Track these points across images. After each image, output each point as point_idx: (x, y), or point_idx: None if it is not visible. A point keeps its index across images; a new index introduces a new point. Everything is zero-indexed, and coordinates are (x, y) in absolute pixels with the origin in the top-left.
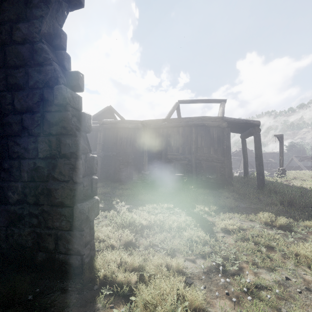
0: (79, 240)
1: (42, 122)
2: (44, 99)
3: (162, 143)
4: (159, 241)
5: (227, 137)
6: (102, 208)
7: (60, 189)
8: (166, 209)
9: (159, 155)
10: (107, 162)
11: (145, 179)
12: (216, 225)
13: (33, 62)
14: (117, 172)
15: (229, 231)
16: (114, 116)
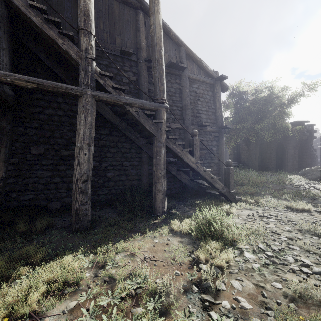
0: None
1: (310, 157)
2: (310, 154)
3: None
4: None
5: None
6: None
7: (313, 166)
8: None
9: None
10: None
11: None
12: None
13: (308, 149)
14: None
15: None
16: None
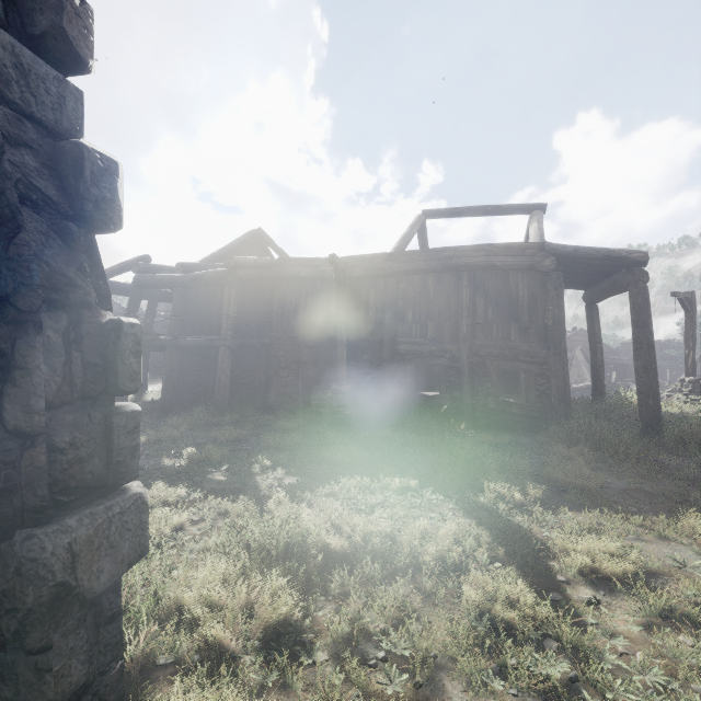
0: (28, 694)
1: None
2: None
3: (384, 314)
4: (382, 617)
5: (557, 295)
6: (221, 486)
7: None
8: (399, 492)
9: (377, 345)
10: (248, 361)
11: (341, 405)
12: (560, 554)
13: None
14: (272, 387)
15: (607, 581)
16: (268, 253)
